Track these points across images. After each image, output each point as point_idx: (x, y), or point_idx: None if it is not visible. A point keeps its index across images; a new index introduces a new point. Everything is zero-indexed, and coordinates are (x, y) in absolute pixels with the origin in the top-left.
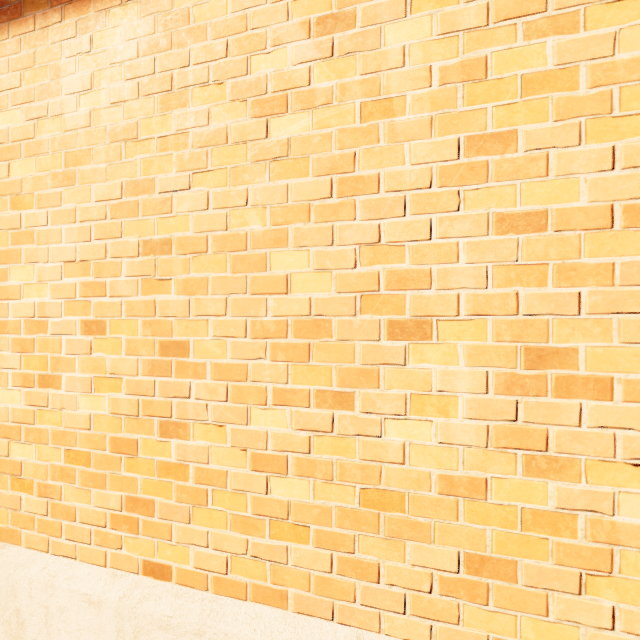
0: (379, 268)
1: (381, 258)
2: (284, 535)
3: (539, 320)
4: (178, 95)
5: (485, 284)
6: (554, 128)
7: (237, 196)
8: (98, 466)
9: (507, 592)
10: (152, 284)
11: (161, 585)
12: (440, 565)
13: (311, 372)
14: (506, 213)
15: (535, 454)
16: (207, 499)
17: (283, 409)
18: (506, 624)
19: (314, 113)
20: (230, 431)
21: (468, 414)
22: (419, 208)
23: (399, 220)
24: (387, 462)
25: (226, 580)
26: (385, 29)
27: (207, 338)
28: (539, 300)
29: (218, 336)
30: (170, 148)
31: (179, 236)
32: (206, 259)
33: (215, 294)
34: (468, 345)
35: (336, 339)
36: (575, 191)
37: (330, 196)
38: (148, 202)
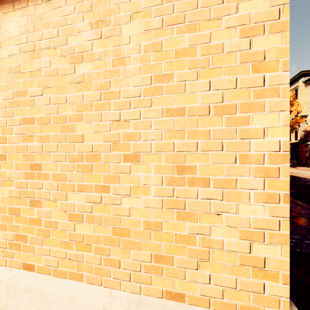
0: (120, 131)
1: (121, 127)
2: (81, 249)
3: (182, 154)
4: (37, 53)
5: (161, 138)
6: (187, 72)
7: (62, 99)
8: (3, 220)
9: (170, 270)
10: (26, 138)
11: (29, 273)
12: (144, 259)
13: (92, 177)
14: (169, 108)
15: (180, 211)
16: (50, 234)
17: (81, 193)
18: (169, 283)
19: (94, 63)
20: (59, 203)
21: (155, 194)
22: (136, 105)
23: (128, 110)
24: (123, 215)
25: (57, 270)
26: (122, 27)
27: (50, 162)
28: (182, 145)
29: (54, 161)
30: (34, 76)
31: (38, 116)
32: (49, 126)
33: (53, 142)
34: (155, 164)
35: (103, 162)
36: (195, 99)
37: (100, 99)
38: (24, 101)
